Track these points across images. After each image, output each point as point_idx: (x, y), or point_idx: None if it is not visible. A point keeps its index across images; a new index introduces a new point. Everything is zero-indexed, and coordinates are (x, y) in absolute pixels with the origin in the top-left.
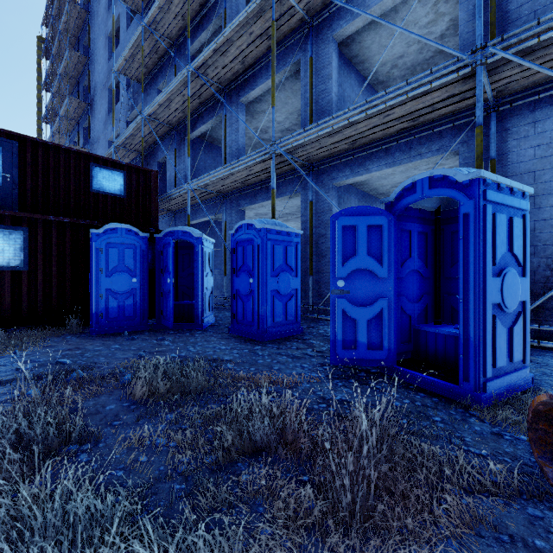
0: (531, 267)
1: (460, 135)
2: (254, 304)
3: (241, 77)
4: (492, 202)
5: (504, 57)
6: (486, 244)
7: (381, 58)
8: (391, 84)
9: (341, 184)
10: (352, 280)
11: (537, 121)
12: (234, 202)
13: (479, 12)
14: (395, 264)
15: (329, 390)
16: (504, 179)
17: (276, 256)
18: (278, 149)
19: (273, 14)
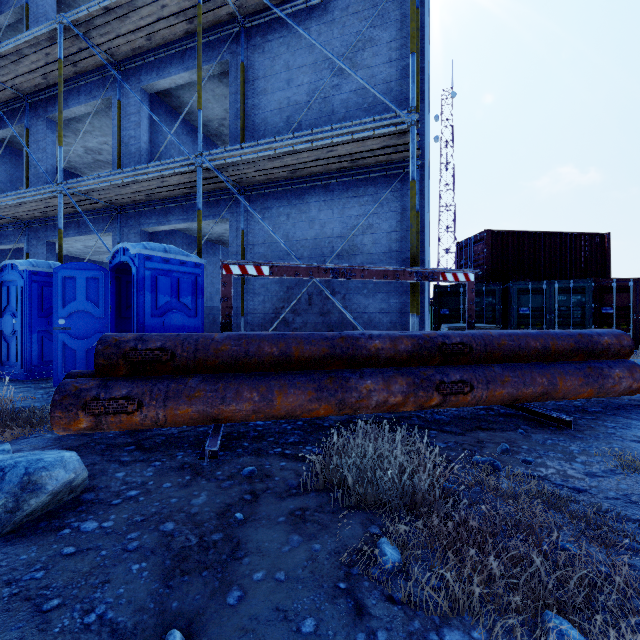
0: (266, 311)
1: (226, 207)
2: (18, 344)
3: (47, 91)
4: (157, 269)
5: (220, 163)
6: (145, 296)
7: (176, 125)
8: (226, 138)
9: (151, 230)
10: (73, 319)
11: (269, 208)
12: (41, 232)
13: (199, 129)
14: (114, 307)
15: (35, 402)
16: (167, 254)
17: (46, 297)
18: (64, 191)
19: (60, 52)
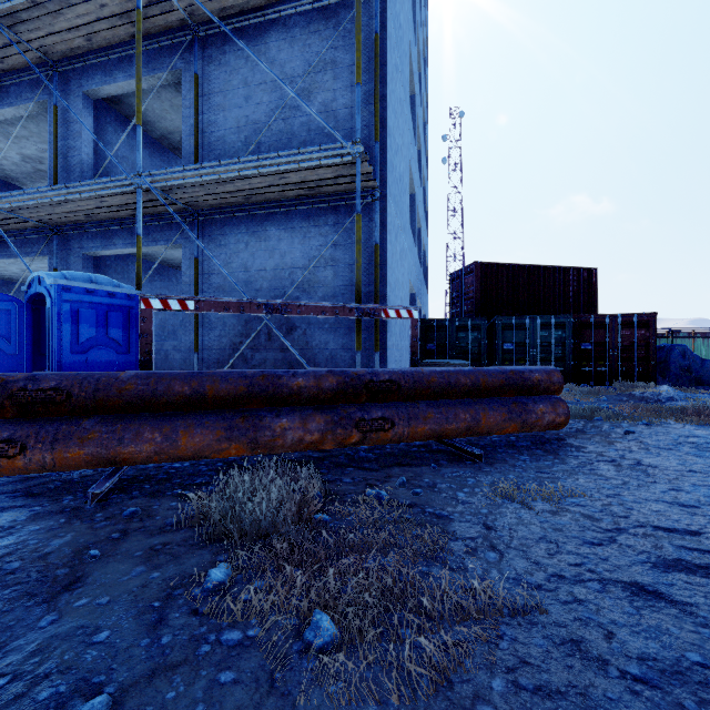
0: (223, 346)
1: (178, 232)
2: None
3: None
4: (78, 301)
5: (164, 185)
6: (63, 331)
7: (122, 138)
8: None
9: (95, 254)
10: None
11: (226, 234)
12: None
13: (138, 146)
14: (30, 343)
15: None
16: (92, 285)
17: None
18: None
19: None
